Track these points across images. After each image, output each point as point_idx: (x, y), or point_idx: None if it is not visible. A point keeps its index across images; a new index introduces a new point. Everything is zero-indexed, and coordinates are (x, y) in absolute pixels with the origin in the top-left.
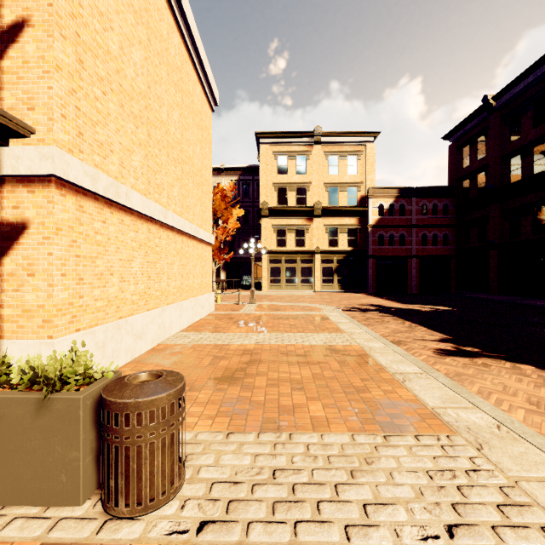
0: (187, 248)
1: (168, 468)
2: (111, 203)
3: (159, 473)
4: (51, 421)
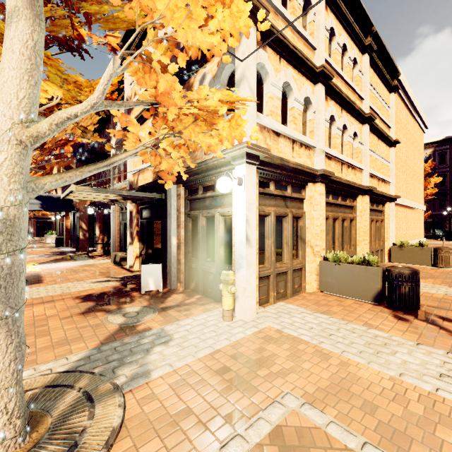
0: (415, 215)
1: (449, 262)
2: (400, 205)
3: (448, 261)
4: (423, 251)
